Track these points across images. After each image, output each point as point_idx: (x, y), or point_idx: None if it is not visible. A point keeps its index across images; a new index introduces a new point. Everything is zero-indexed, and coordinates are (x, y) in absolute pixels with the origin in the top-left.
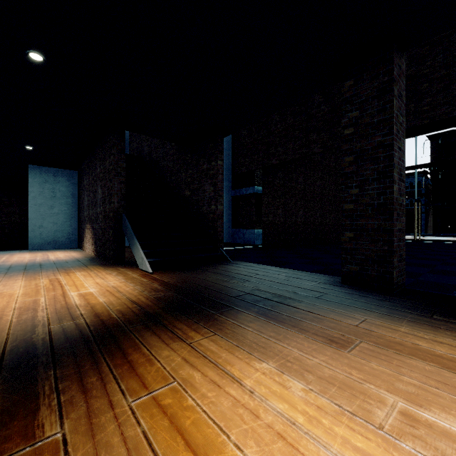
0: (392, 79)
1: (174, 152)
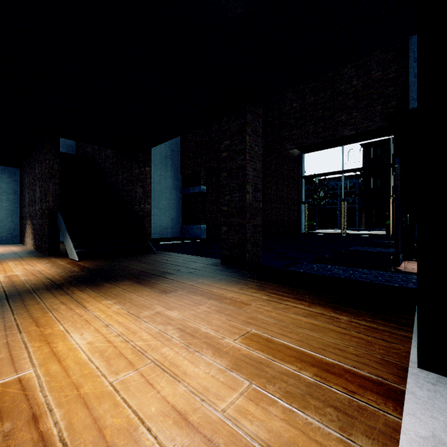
0: (246, 122)
1: (114, 156)
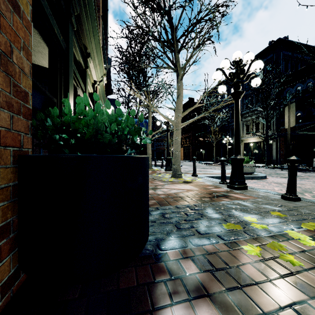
0: None
1: None
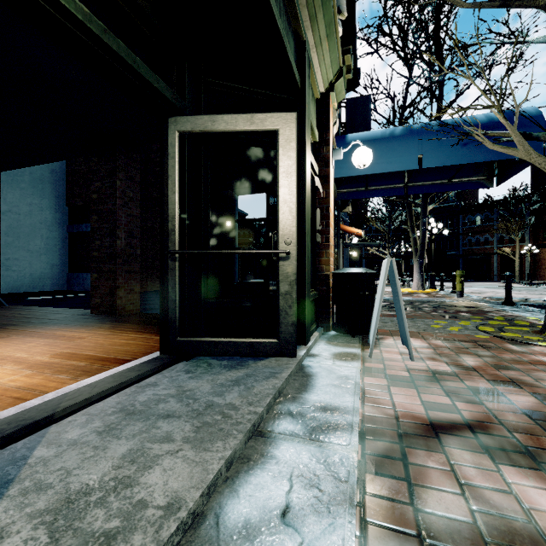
0: (117, 167)
1: None
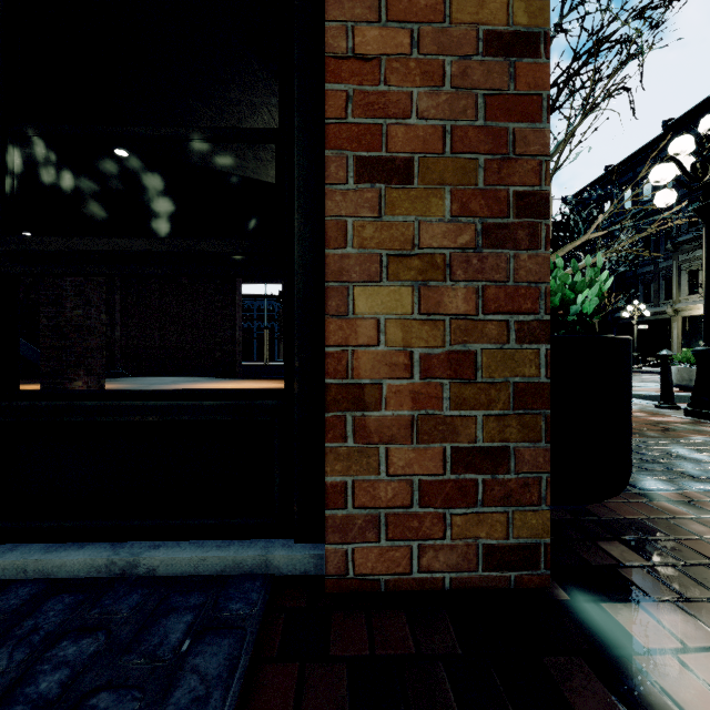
0: (237, 288)
1: None
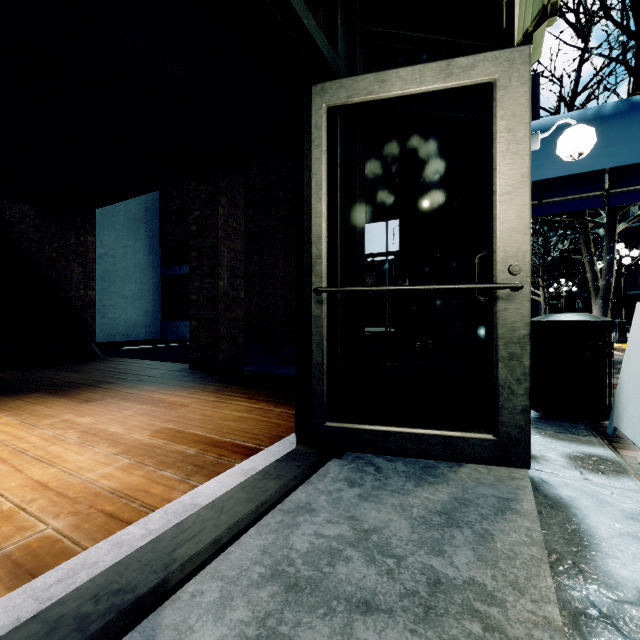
0: (219, 191)
1: (36, 214)
